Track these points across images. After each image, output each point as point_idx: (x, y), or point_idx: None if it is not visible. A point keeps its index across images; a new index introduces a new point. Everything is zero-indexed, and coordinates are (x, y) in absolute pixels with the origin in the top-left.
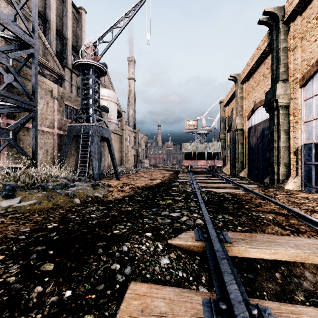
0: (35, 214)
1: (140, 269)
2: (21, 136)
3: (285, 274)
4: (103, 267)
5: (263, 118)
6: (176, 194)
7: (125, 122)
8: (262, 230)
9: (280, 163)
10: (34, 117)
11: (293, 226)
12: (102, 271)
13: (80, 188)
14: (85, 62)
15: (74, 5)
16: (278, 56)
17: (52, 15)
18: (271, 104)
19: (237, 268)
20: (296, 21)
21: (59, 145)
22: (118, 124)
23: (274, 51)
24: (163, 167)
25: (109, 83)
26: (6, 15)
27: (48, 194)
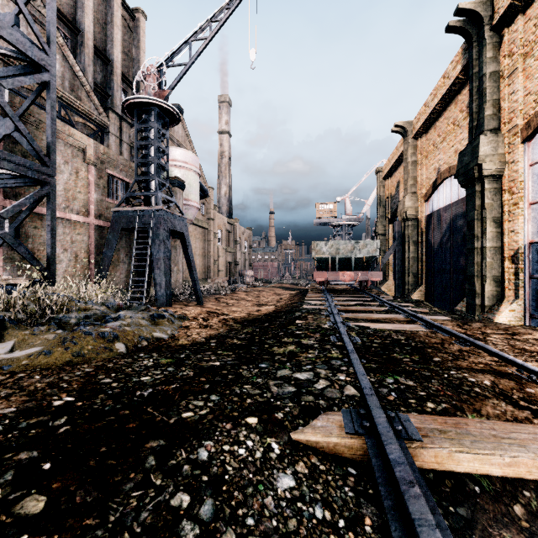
0: (34, 376)
1: (233, 506)
2: (30, 230)
3: (534, 508)
4: (154, 503)
5: (454, 198)
6: (302, 332)
7: (214, 206)
8: (475, 409)
9: (487, 276)
10: (49, 194)
11: (535, 400)
12: (151, 513)
13: (128, 323)
14: (143, 101)
15: (125, 5)
16: (481, 88)
17: (88, 20)
18: (470, 173)
19: (433, 494)
20: (515, 25)
21: (97, 246)
22: (201, 209)
23: (475, 79)
24: (279, 283)
25: (186, 140)
26: (1, 14)
27: (66, 334)
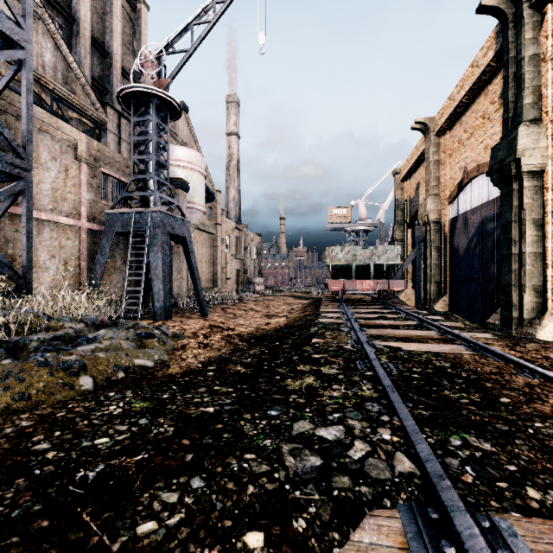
0: None
1: None
2: (10, 233)
3: None
4: None
5: (483, 199)
6: (322, 356)
7: (222, 211)
8: None
9: (526, 286)
10: (24, 191)
11: None
12: None
13: (105, 346)
14: (140, 90)
15: None
16: (519, 74)
17: (84, 9)
18: (505, 169)
19: None
20: None
21: (91, 252)
22: (207, 214)
23: (510, 64)
24: (290, 292)
25: (192, 140)
26: None
27: (13, 365)
